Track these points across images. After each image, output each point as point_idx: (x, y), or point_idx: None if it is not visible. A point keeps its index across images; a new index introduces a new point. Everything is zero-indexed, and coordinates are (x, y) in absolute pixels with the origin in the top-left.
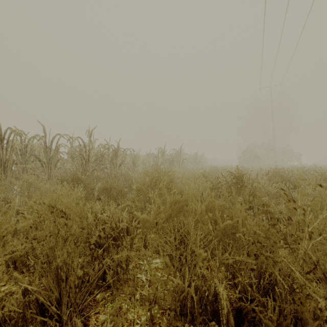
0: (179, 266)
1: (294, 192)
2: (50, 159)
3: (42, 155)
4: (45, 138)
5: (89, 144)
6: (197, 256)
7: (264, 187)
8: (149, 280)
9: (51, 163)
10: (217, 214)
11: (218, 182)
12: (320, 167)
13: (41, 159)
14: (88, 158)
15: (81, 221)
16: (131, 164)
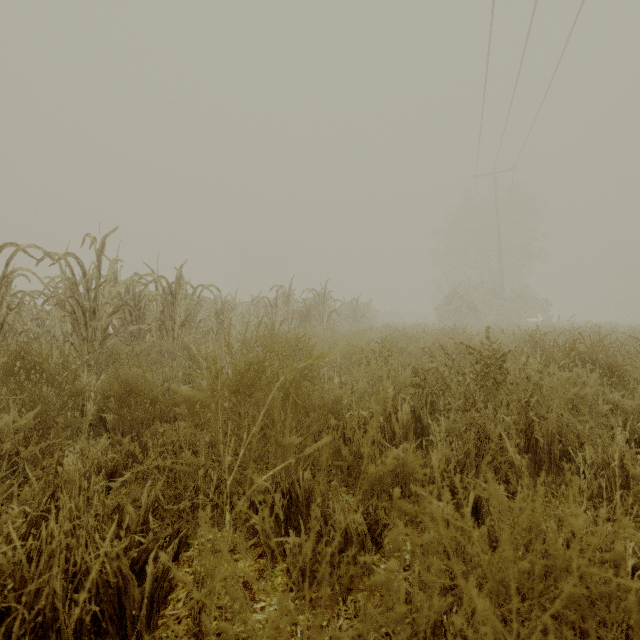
0: None
1: (616, 392)
2: None
3: None
4: None
5: (96, 270)
6: None
7: (563, 387)
8: None
9: None
10: None
11: (427, 369)
12: None
13: None
14: (92, 307)
15: None
16: (214, 322)
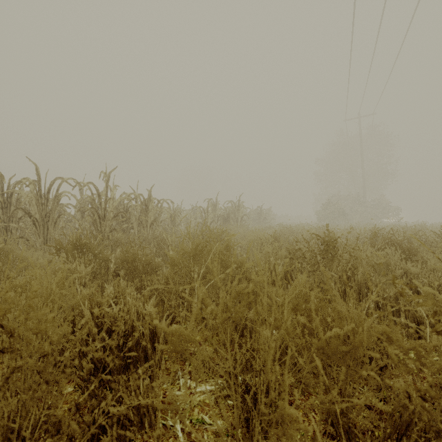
0: (242, 415)
1: (409, 263)
2: (47, 214)
3: (34, 208)
4: (39, 184)
5: (106, 192)
6: (286, 417)
7: (368, 258)
8: (189, 433)
9: (49, 221)
10: (315, 315)
11: (296, 249)
12: (441, 226)
13: (32, 214)
14: (103, 213)
15: (73, 320)
16: (169, 222)
